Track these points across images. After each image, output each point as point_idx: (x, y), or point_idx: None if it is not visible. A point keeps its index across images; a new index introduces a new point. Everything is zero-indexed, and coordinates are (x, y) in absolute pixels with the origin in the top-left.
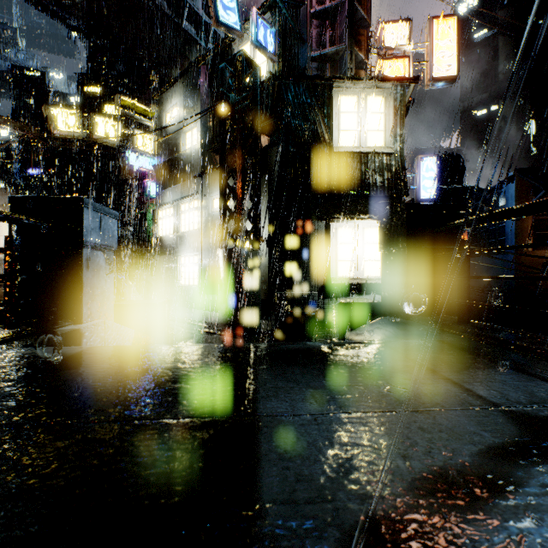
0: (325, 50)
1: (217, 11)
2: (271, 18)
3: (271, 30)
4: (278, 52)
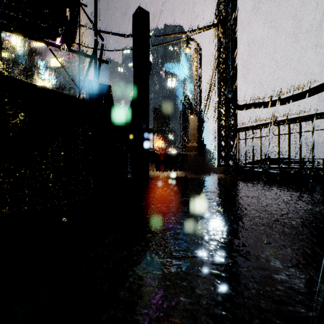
0: (70, 86)
1: (39, 76)
2: (52, 71)
3: (53, 78)
4: (55, 83)
